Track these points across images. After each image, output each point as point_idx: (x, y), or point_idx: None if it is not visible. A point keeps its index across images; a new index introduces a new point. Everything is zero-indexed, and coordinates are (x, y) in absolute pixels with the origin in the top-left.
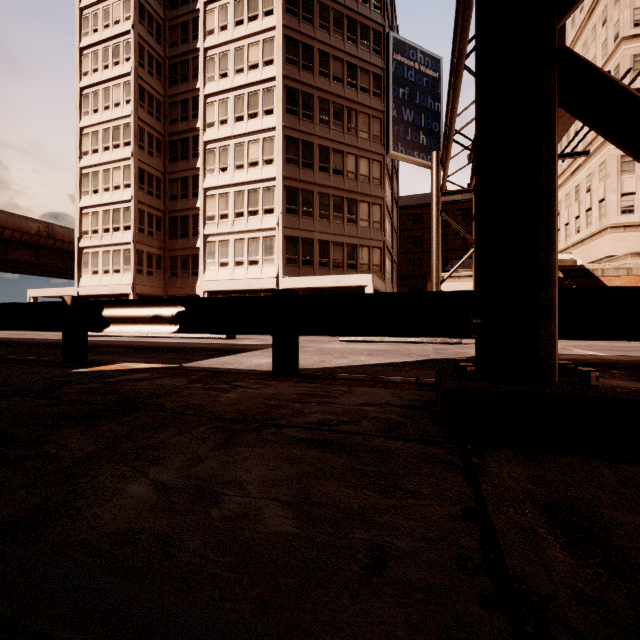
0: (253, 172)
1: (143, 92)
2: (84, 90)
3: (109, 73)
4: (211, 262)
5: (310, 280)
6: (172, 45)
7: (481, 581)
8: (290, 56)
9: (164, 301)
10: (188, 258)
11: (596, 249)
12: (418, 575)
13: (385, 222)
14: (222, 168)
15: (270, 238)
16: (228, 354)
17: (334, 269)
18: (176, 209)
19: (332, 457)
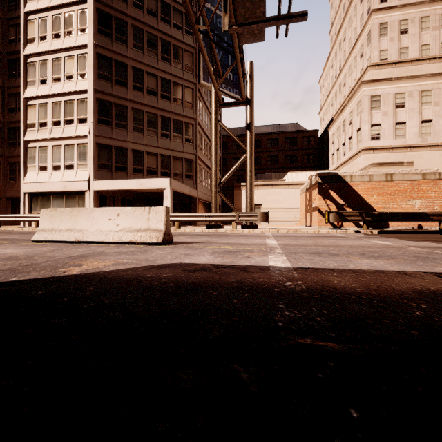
0: (68, 85)
1: None
2: None
3: None
4: (32, 166)
5: (117, 183)
6: None
7: None
8: None
9: None
10: None
11: (355, 166)
12: None
13: (197, 139)
14: (41, 80)
15: (83, 145)
16: None
17: (148, 175)
18: (13, 120)
19: None
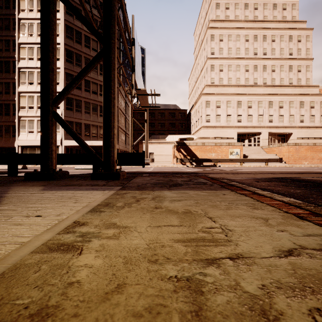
0: None
1: None
2: None
3: None
4: (23, 130)
5: None
6: None
7: None
8: (68, 35)
9: None
10: (10, 127)
11: (200, 134)
12: None
13: (119, 117)
14: (30, 82)
15: None
16: None
17: (93, 137)
18: (1, 99)
19: None
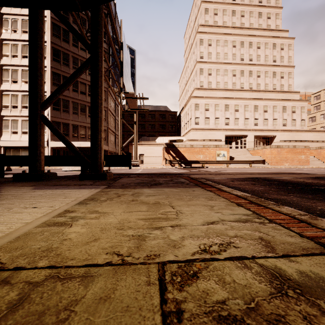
0: None
1: None
2: None
3: None
4: (6, 131)
5: None
6: None
7: None
8: (55, 33)
9: None
10: None
11: (189, 136)
12: None
13: (108, 118)
14: (13, 81)
15: None
16: None
17: (81, 138)
18: None
19: None
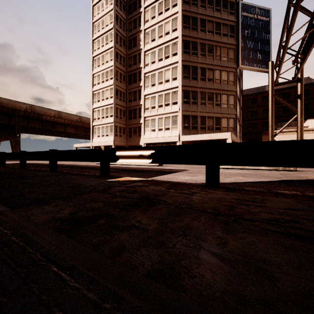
0: (167, 85)
1: (117, 54)
2: (94, 57)
3: (104, 48)
4: (147, 129)
5: (196, 136)
6: (129, 31)
7: None
8: (185, 24)
9: (144, 148)
10: (136, 128)
11: None
12: None
13: (236, 104)
14: (152, 84)
15: (175, 116)
16: (166, 174)
17: (208, 130)
18: (131, 106)
19: None
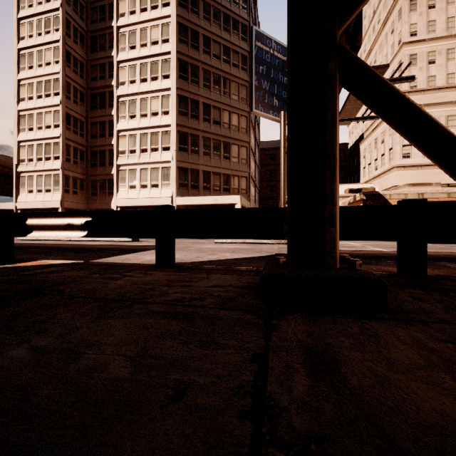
0: (154, 120)
1: (69, 55)
2: (21, 51)
3: (42, 39)
4: (123, 185)
5: (196, 199)
6: (93, 22)
7: (245, 401)
8: (182, 37)
9: (75, 213)
10: (105, 182)
11: (387, 181)
12: (204, 400)
13: (250, 159)
14: (131, 116)
15: (167, 168)
16: (130, 253)
17: (214, 191)
18: (96, 145)
19: (176, 323)
